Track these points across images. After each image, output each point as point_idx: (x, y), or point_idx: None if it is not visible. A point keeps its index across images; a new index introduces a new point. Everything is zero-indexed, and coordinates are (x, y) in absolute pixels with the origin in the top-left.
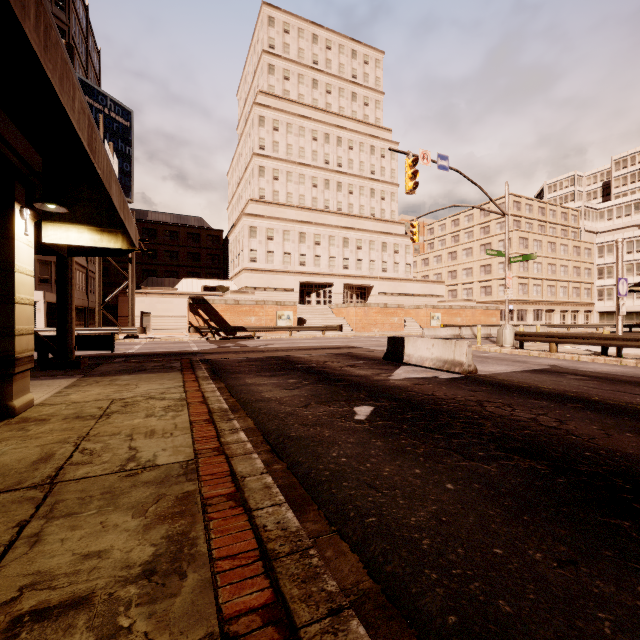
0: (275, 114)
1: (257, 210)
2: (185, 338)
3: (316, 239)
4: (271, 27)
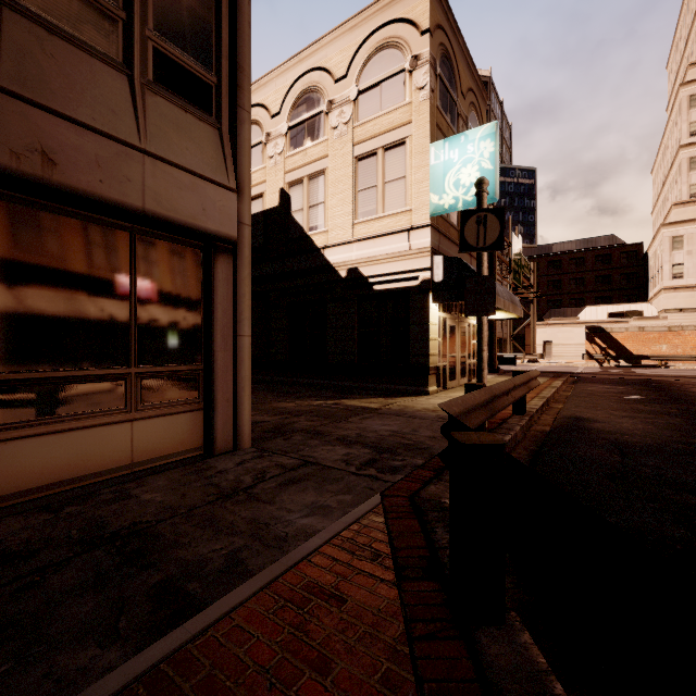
0: None
1: (684, 214)
2: (578, 364)
3: None
4: None
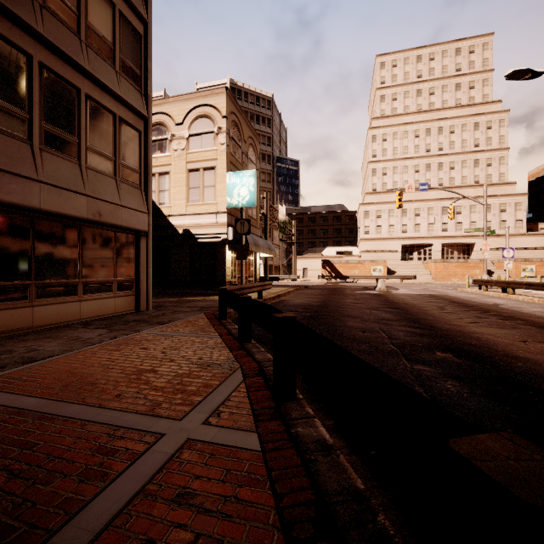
0: (384, 130)
1: (370, 199)
2: (317, 281)
3: (416, 212)
4: (382, 69)
